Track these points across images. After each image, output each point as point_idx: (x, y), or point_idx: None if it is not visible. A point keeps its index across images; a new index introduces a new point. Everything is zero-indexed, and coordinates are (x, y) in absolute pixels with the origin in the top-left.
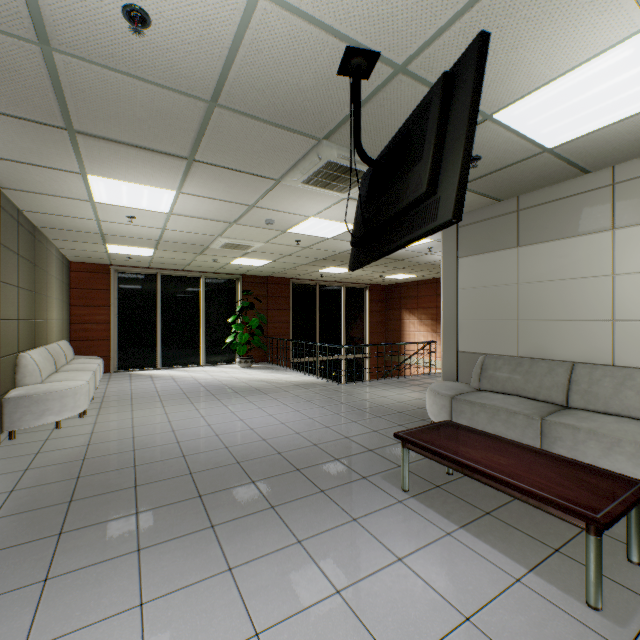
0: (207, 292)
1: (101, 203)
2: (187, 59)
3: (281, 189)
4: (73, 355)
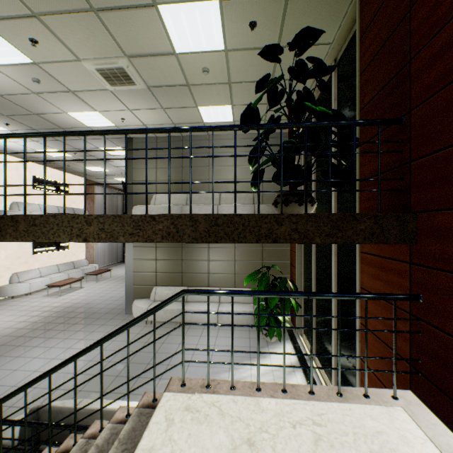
0: (339, 86)
1: (116, 125)
2: (3, 120)
3: (3, 92)
4: (248, 202)
